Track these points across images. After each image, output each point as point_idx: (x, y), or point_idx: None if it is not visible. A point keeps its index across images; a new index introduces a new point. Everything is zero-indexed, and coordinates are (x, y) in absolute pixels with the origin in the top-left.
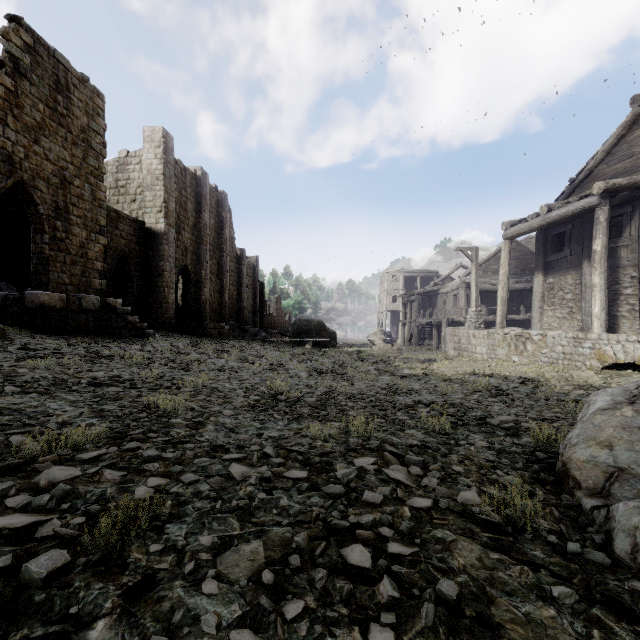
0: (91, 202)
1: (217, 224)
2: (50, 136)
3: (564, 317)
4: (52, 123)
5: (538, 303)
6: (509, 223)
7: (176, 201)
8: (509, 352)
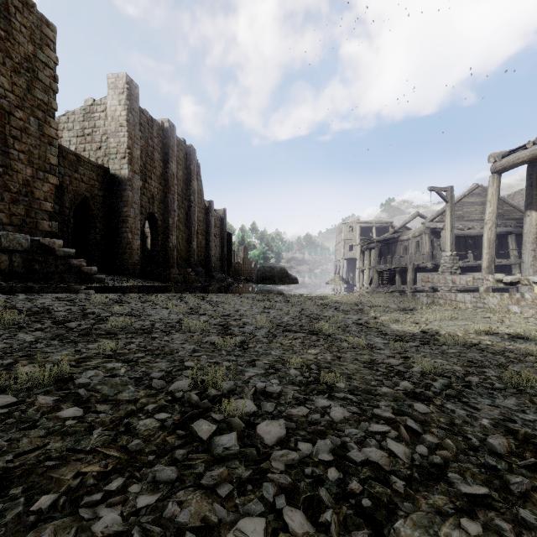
0: (38, 138)
1: (185, 176)
2: None
3: None
4: None
5: (531, 245)
6: (500, 154)
7: (142, 149)
8: (502, 301)
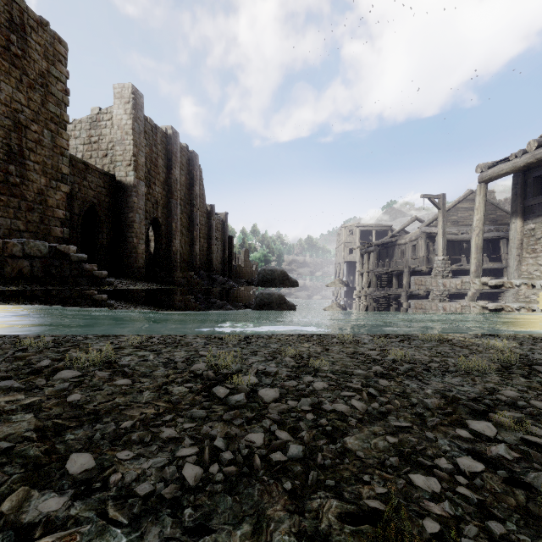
0: (51, 149)
1: (188, 181)
2: (1, 75)
3: None
4: (4, 62)
5: (516, 250)
6: (486, 165)
7: (146, 156)
8: (487, 303)
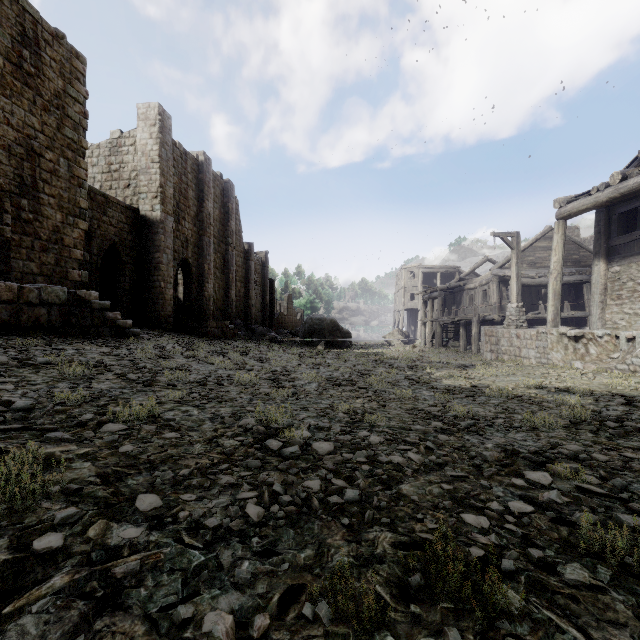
0: (68, 180)
1: (222, 215)
2: (12, 97)
3: (636, 313)
4: (15, 82)
5: (599, 297)
6: (565, 199)
7: (175, 187)
8: (566, 356)
